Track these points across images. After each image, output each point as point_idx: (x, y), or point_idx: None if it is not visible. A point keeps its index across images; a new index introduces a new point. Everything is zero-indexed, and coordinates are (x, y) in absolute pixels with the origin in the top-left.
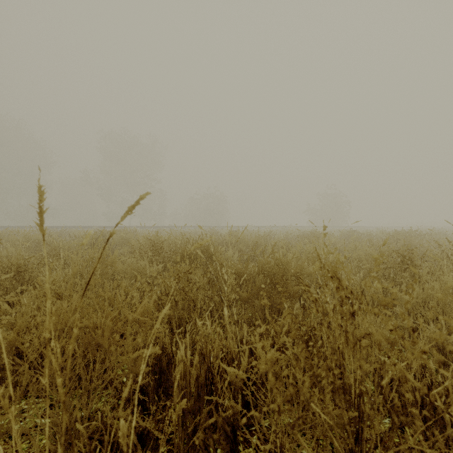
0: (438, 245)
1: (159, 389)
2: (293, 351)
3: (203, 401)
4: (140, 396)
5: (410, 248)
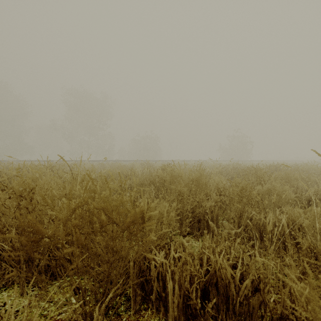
0: None
1: None
2: None
3: None
4: None
5: None
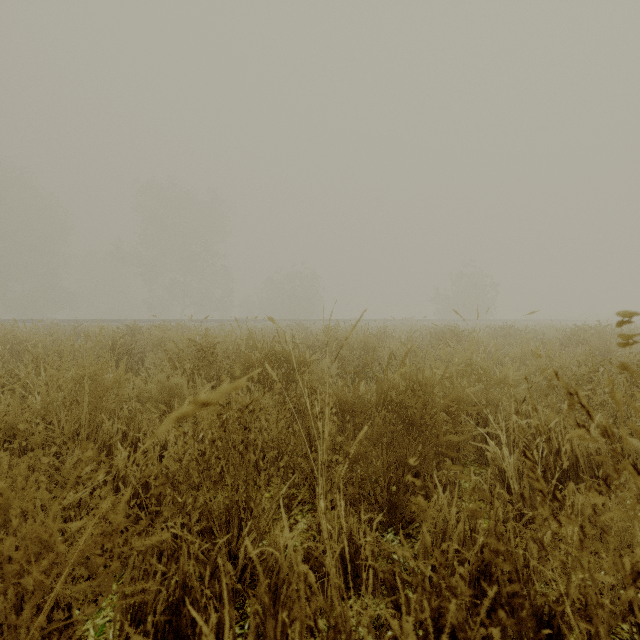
0: None
1: None
2: None
3: None
4: None
5: (607, 354)
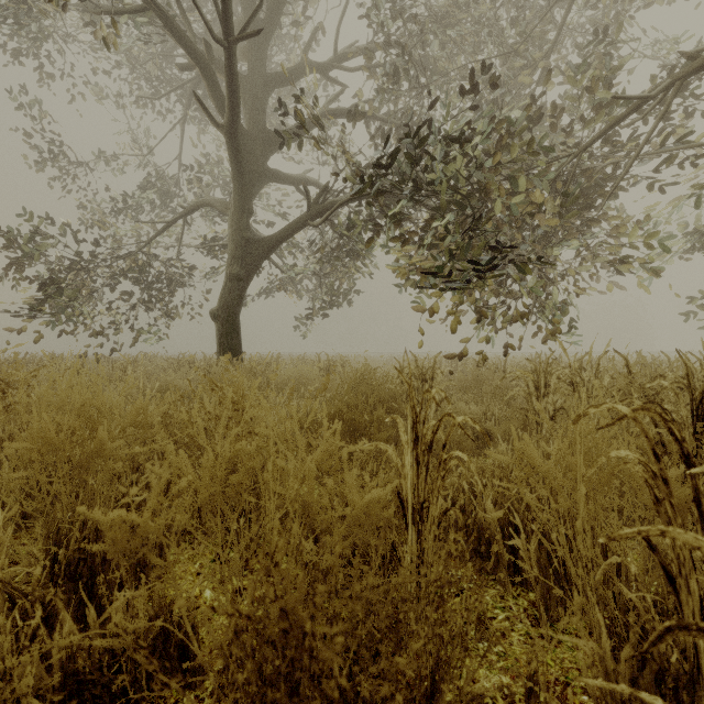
0: None
1: None
2: None
3: None
4: None
5: None
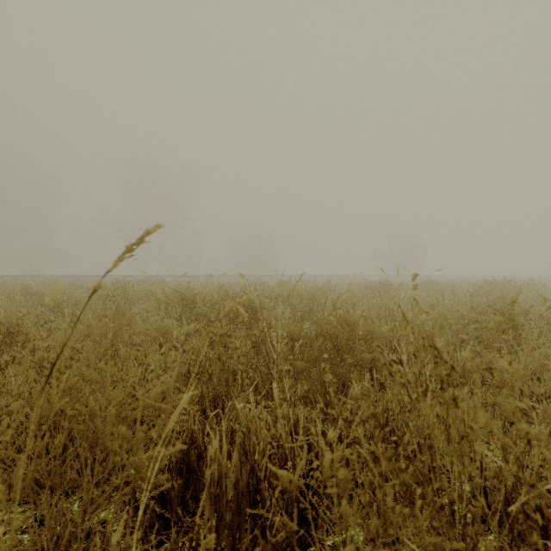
0: (543, 299)
1: (186, 493)
2: (368, 448)
3: (244, 515)
4: (157, 509)
5: (504, 303)
